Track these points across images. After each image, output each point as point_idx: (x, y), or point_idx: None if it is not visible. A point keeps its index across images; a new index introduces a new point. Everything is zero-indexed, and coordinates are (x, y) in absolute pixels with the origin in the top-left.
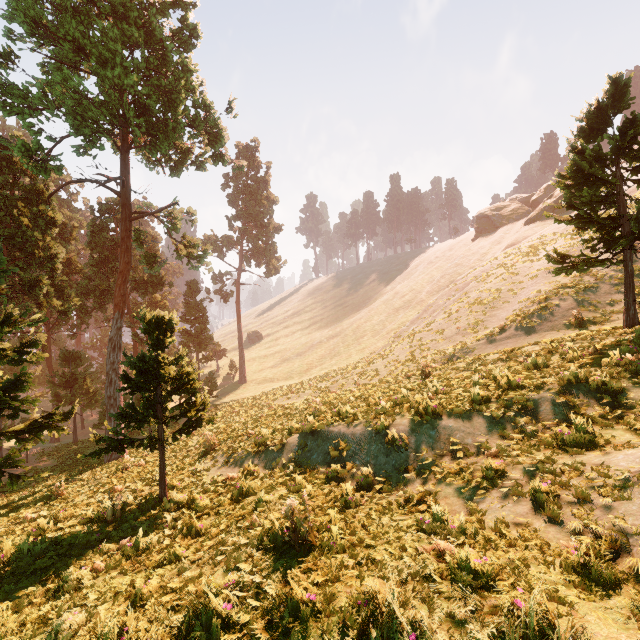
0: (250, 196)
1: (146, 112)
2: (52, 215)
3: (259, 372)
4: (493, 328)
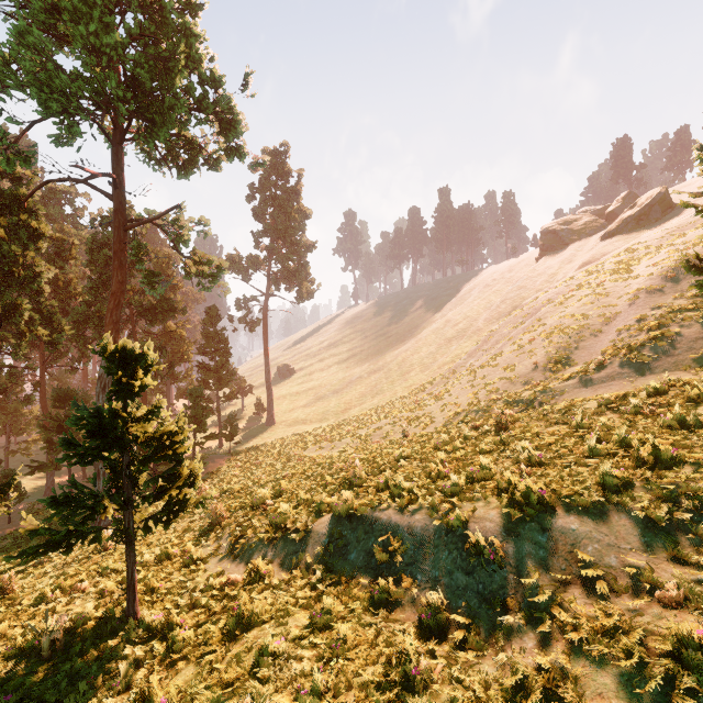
0: (279, 209)
1: (137, 86)
2: (36, 226)
3: (290, 412)
4: (584, 364)
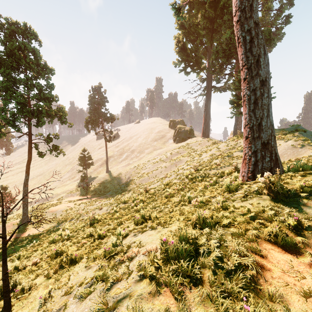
0: None
1: None
2: None
3: None
4: (77, 177)
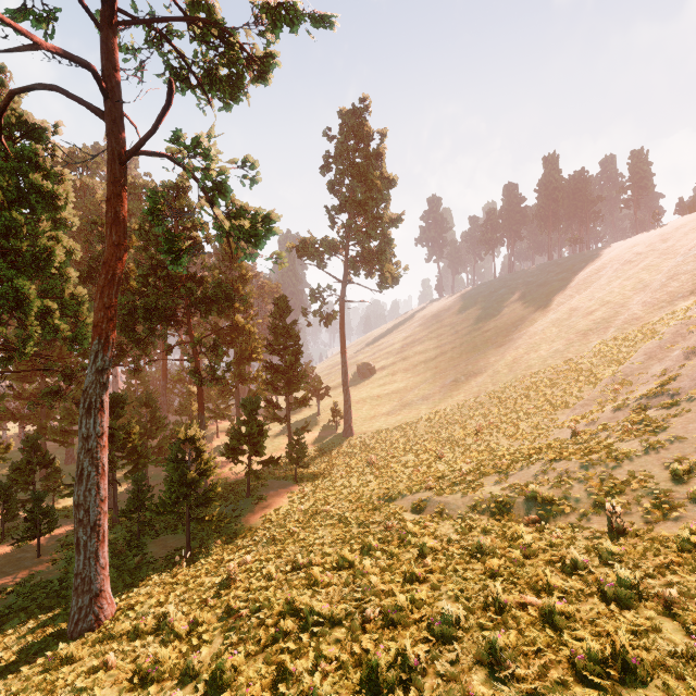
0: (358, 178)
1: None
2: (50, 189)
3: (370, 420)
4: None
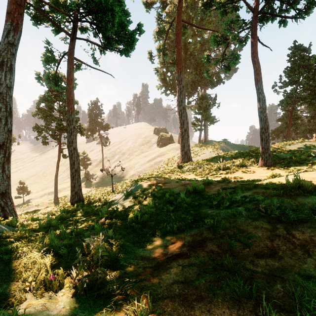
0: None
1: None
2: None
3: None
4: None
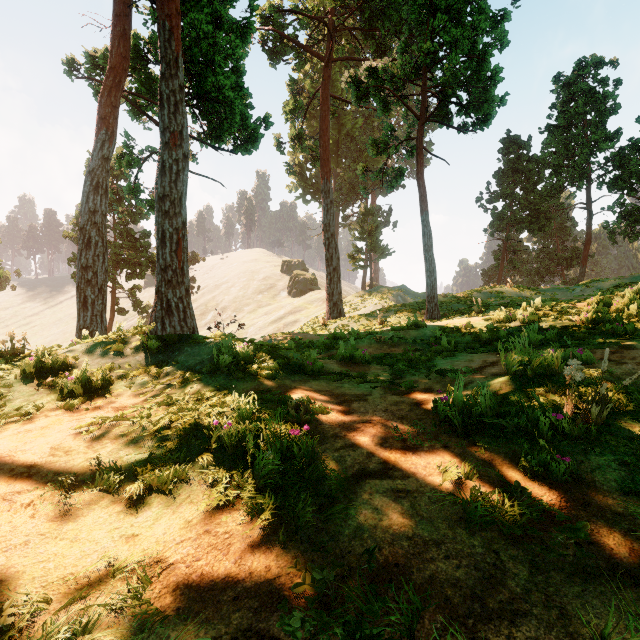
0: None
1: None
2: None
3: None
4: None
